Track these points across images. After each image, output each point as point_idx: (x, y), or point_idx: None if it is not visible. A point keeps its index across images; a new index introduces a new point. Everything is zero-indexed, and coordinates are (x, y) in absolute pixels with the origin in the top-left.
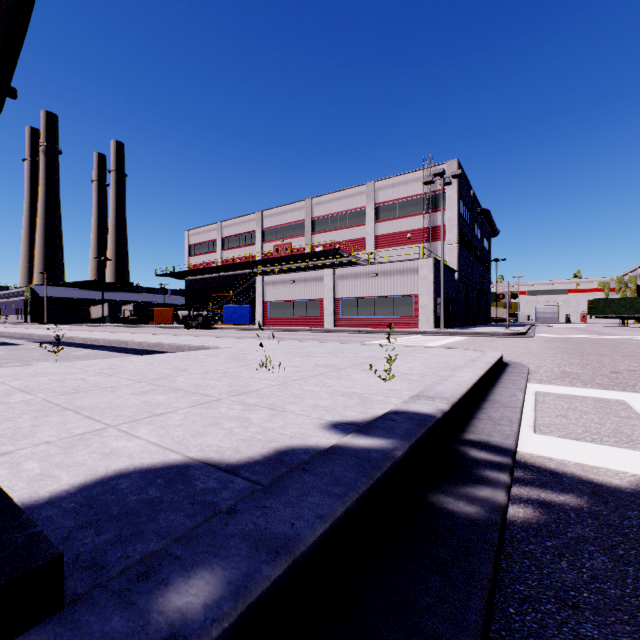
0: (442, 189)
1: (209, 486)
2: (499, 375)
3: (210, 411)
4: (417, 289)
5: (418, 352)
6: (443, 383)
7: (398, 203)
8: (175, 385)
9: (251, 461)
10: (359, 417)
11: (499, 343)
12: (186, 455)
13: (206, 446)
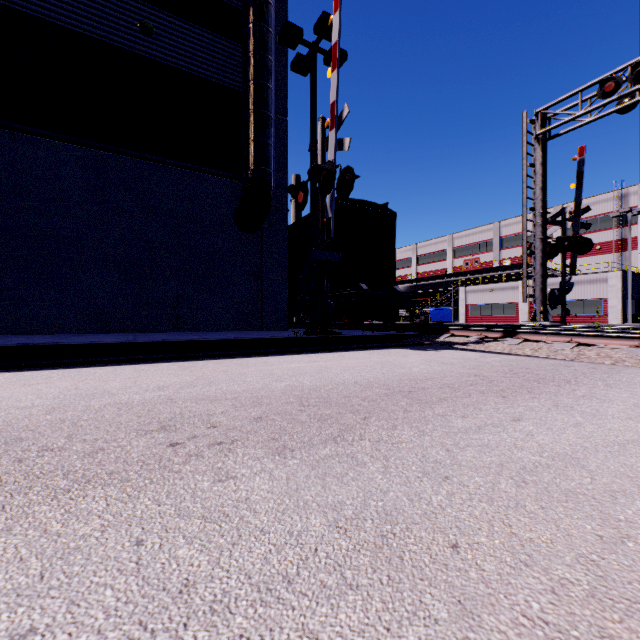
0: (629, 221)
1: None
2: None
3: None
4: (606, 294)
5: None
6: None
7: (586, 221)
8: None
9: None
10: None
11: None
12: None
13: None
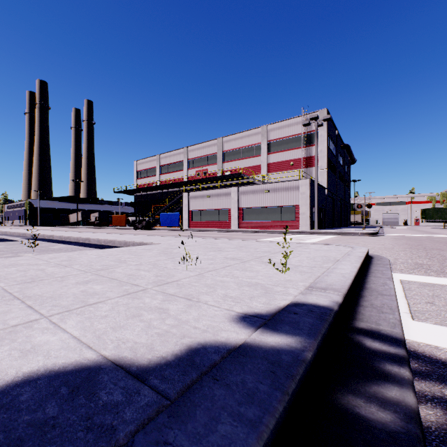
0: (316, 129)
1: (113, 400)
2: (368, 266)
3: (135, 301)
4: (298, 201)
5: (303, 247)
6: (330, 275)
7: (284, 140)
8: (113, 275)
9: (162, 362)
10: (264, 309)
11: (360, 240)
12: (101, 353)
13: (122, 342)
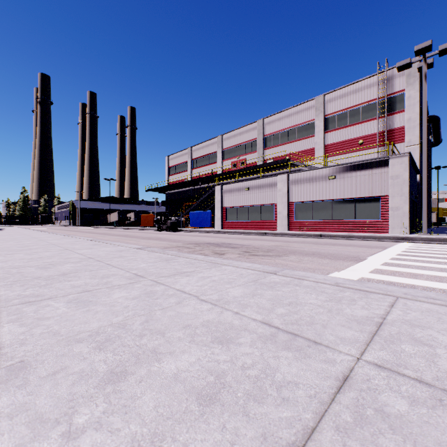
0: (424, 70)
1: None
2: None
3: None
4: (385, 189)
5: None
6: None
7: (348, 112)
8: None
9: None
10: None
11: None
12: None
13: None
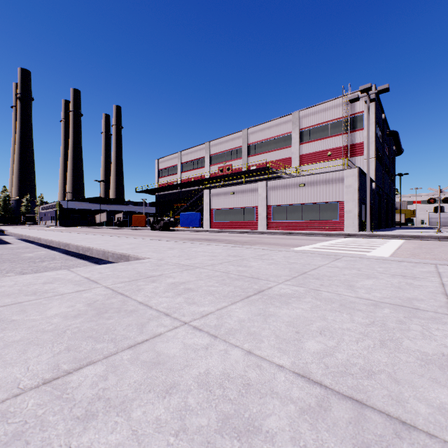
0: (368, 104)
1: None
2: None
3: None
4: (342, 196)
5: None
6: None
7: (319, 127)
8: None
9: None
10: None
11: None
12: None
13: None
